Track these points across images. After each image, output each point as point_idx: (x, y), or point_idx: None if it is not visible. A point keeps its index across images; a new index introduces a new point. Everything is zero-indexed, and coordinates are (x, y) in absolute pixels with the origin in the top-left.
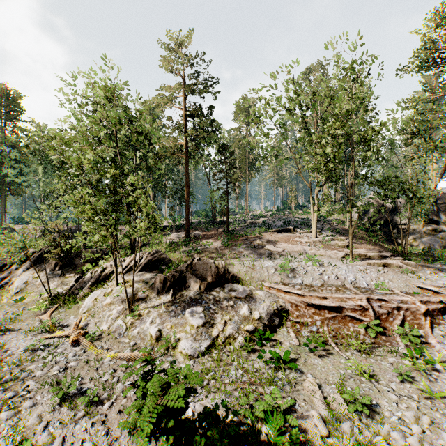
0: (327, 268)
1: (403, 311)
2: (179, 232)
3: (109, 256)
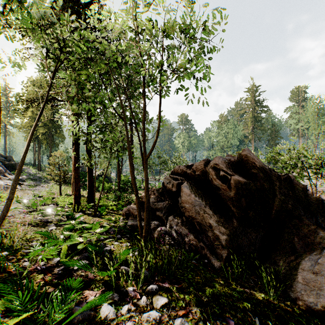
0: (304, 180)
1: (320, 192)
2: None
3: None
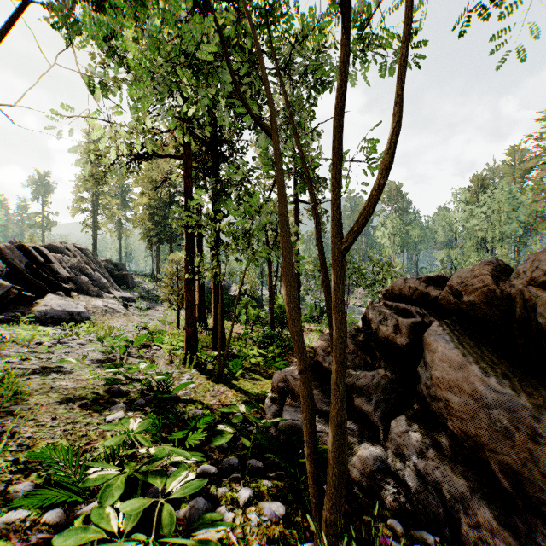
0: None
1: None
2: None
3: None
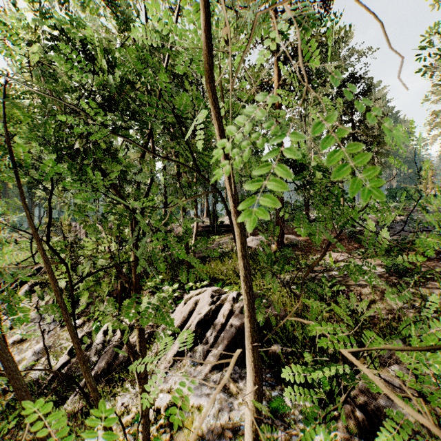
0: None
1: None
2: (255, 234)
3: (147, 283)
